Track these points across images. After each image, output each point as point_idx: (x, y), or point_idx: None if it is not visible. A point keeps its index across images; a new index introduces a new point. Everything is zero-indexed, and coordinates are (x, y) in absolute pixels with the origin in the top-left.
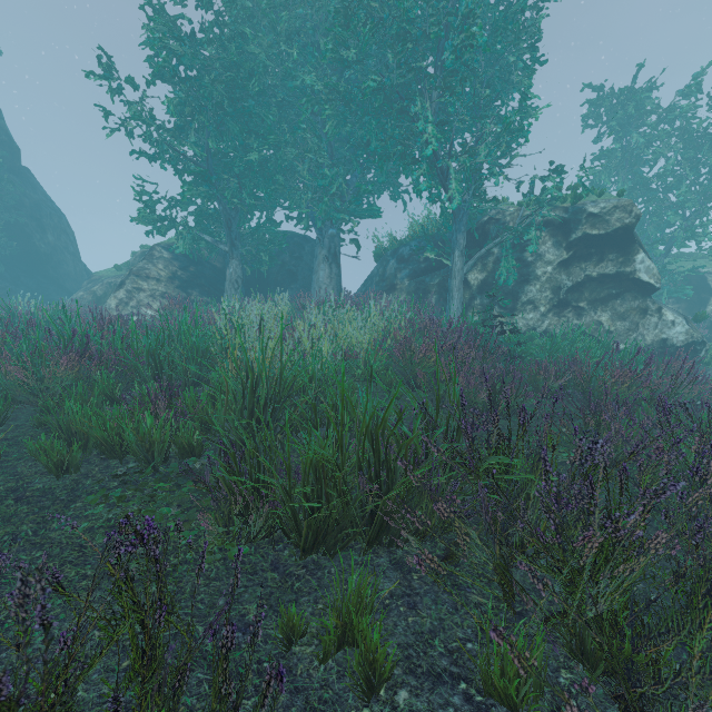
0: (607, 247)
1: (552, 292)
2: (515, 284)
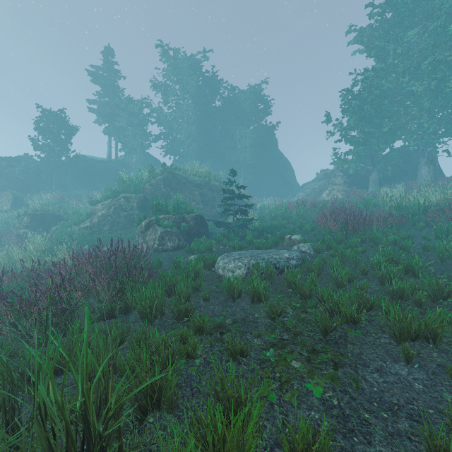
0: None
1: None
2: None
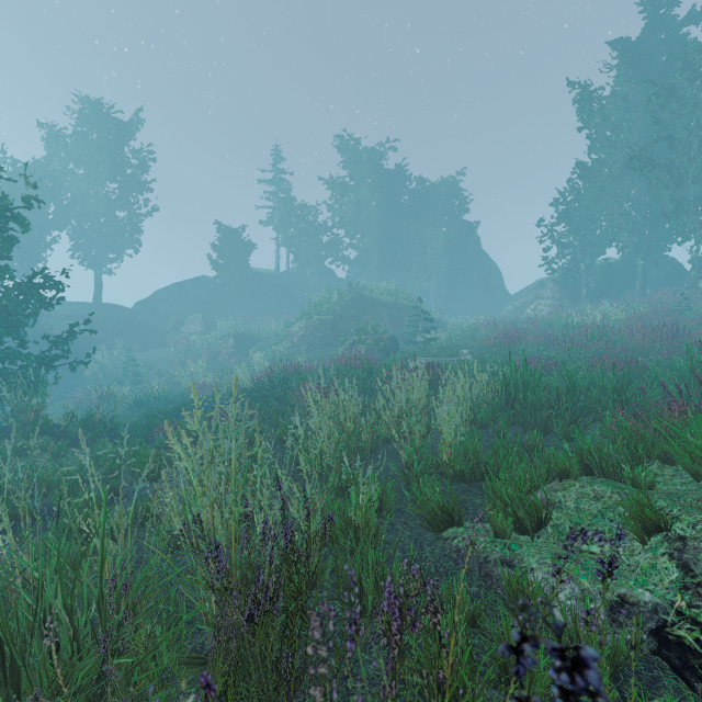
0: None
1: None
2: None
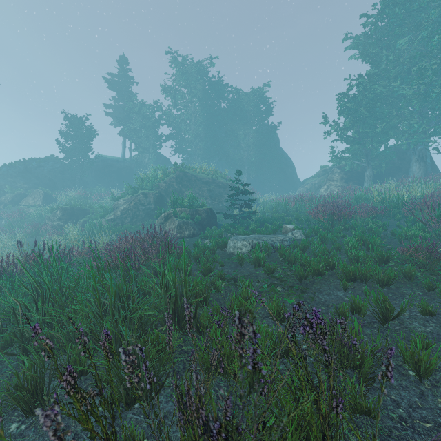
0: None
1: None
2: None
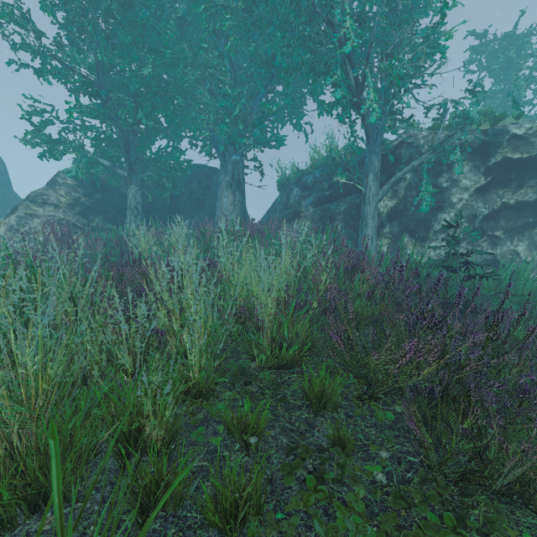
0: (528, 172)
1: (467, 220)
2: (428, 211)
